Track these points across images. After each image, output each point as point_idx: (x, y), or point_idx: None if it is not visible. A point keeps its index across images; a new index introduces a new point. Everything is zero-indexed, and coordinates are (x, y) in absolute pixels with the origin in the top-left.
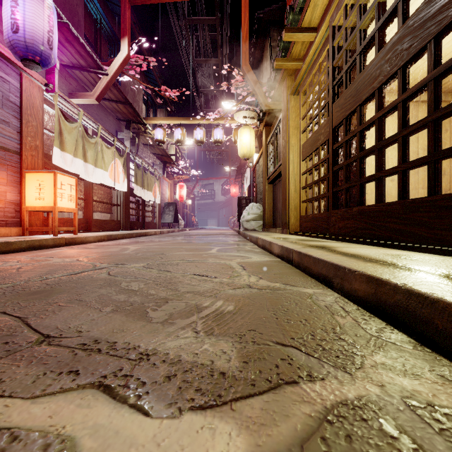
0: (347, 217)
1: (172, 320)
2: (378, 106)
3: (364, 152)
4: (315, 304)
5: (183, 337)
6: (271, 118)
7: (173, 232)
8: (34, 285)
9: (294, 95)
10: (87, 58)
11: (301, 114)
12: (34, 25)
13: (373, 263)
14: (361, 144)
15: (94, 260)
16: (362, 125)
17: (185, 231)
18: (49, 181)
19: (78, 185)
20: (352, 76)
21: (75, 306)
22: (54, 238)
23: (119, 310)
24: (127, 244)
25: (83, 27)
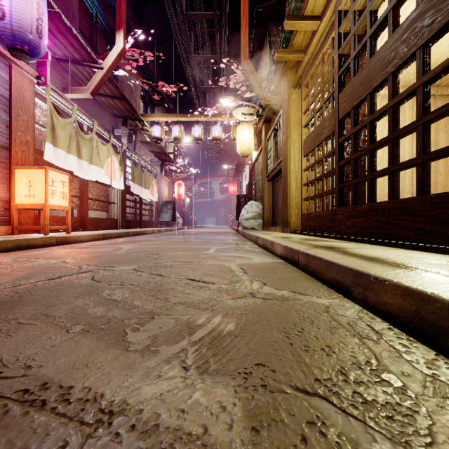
0: (356, 215)
1: (155, 346)
2: (392, 93)
3: (376, 143)
4: (335, 320)
5: (167, 377)
6: (271, 114)
7: (171, 231)
8: (1, 294)
9: (296, 89)
10: (81, 51)
11: (302, 108)
12: (21, 11)
13: (403, 269)
14: (371, 135)
15: (82, 261)
16: (373, 114)
17: (183, 229)
18: (40, 178)
19: (72, 182)
20: (360, 63)
21: (37, 323)
22: (43, 237)
23: (91, 330)
24: (121, 243)
25: (78, 20)
